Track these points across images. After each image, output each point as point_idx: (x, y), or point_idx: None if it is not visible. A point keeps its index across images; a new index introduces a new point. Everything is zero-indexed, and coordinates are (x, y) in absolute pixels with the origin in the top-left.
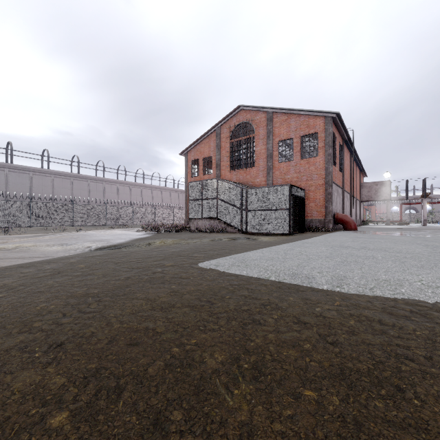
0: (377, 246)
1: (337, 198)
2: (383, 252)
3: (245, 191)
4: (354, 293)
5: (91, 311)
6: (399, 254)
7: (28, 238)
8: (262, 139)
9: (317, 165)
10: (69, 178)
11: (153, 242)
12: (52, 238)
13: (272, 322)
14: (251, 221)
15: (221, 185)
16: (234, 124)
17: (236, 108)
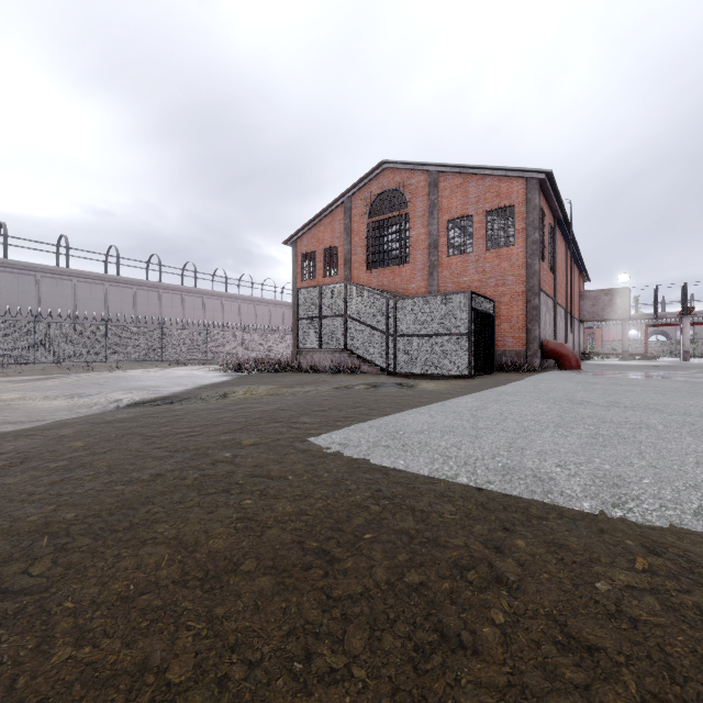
0: (637, 400)
1: (547, 315)
2: (658, 414)
3: (392, 303)
4: (661, 525)
5: (25, 589)
6: (689, 417)
7: (21, 384)
8: (420, 217)
9: (514, 260)
10: (103, 283)
11: (232, 391)
12: (61, 384)
13: (495, 642)
14: (403, 354)
15: (351, 294)
16: (374, 192)
17: (377, 165)
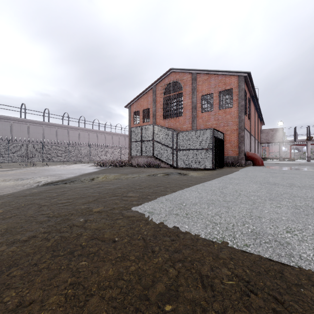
0: (302, 182)
1: (247, 140)
2: None
3: (175, 134)
4: None
5: None
6: None
7: None
8: (188, 94)
9: (232, 114)
10: (42, 125)
11: (97, 177)
12: (15, 173)
13: None
14: (180, 158)
15: (156, 130)
16: (167, 83)
17: (168, 70)
